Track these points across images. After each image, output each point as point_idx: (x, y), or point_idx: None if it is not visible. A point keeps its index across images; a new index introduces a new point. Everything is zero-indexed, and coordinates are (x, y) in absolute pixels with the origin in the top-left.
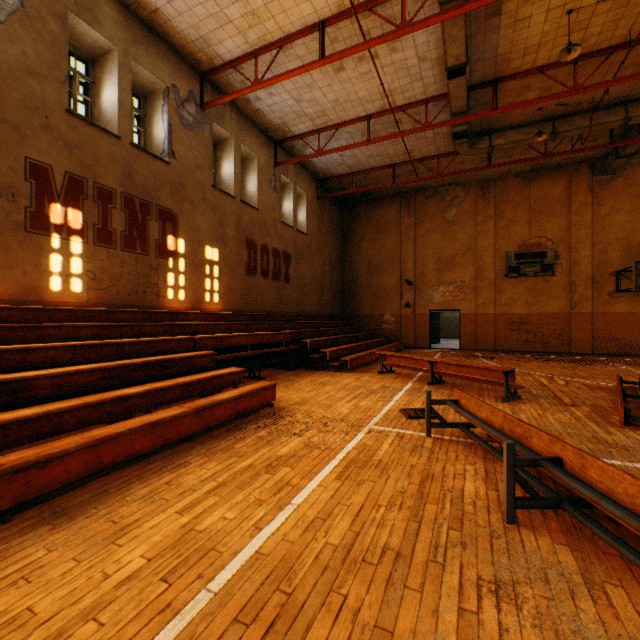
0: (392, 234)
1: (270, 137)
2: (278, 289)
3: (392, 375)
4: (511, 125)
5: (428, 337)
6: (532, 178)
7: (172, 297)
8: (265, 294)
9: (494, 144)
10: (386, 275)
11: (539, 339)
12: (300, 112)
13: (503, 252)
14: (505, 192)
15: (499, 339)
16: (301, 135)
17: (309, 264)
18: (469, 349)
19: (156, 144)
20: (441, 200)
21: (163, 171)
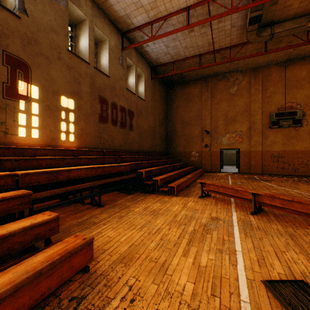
0: (196, 103)
1: (118, 29)
2: (124, 134)
3: (211, 200)
4: (286, 18)
5: (219, 165)
6: (287, 65)
7: (23, 135)
8: (114, 137)
9: (274, 32)
10: (193, 128)
11: (291, 167)
12: (138, 3)
13: (267, 112)
14: (269, 75)
15: (265, 167)
16: (139, 27)
17: (146, 119)
18: (245, 173)
19: (9, 2)
20: (227, 81)
21: (12, 22)
